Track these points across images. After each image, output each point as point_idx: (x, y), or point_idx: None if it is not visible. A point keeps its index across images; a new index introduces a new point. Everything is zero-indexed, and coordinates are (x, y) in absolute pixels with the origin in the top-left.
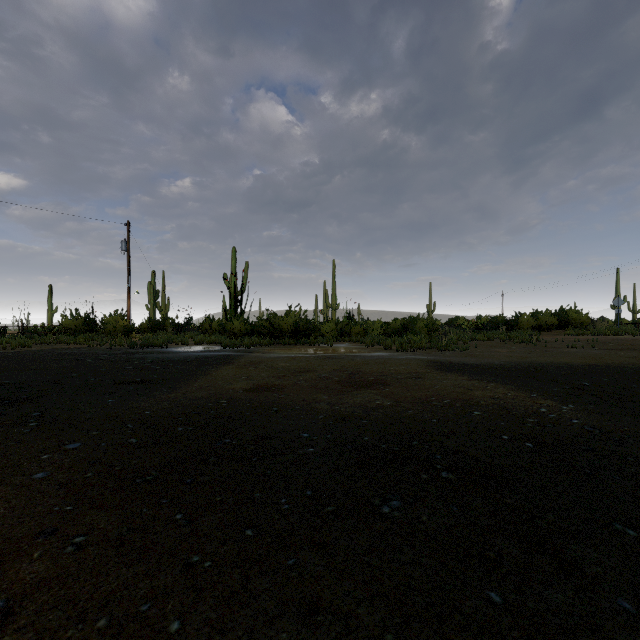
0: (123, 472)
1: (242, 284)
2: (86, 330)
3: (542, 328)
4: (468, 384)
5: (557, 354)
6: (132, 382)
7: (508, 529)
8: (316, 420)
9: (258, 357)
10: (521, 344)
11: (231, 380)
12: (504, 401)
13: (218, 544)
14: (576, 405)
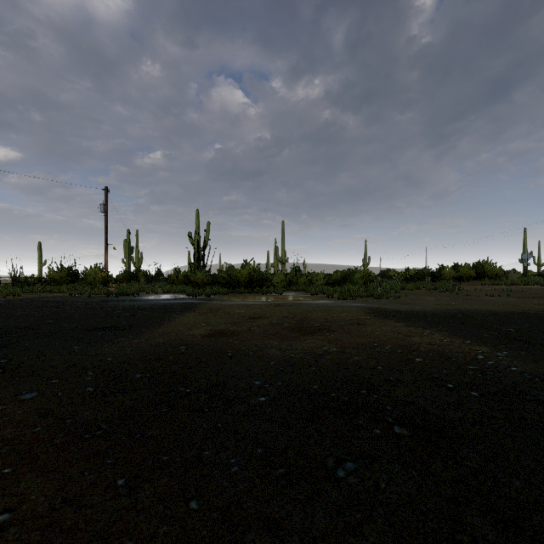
0: (73, 425)
1: (204, 241)
2: (70, 281)
3: (462, 279)
4: (406, 330)
5: (478, 302)
6: (102, 328)
7: (475, 500)
8: (267, 366)
9: (217, 304)
10: (445, 293)
11: (191, 326)
12: (442, 347)
13: (157, 523)
14: (509, 351)
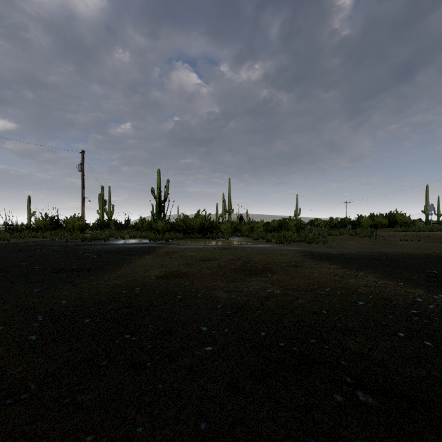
0: None
1: (164, 195)
2: (52, 228)
3: (377, 226)
4: (341, 272)
5: (395, 246)
6: (68, 270)
7: None
8: (215, 310)
9: (173, 248)
10: (365, 238)
11: (148, 268)
12: (379, 290)
13: None
14: None
